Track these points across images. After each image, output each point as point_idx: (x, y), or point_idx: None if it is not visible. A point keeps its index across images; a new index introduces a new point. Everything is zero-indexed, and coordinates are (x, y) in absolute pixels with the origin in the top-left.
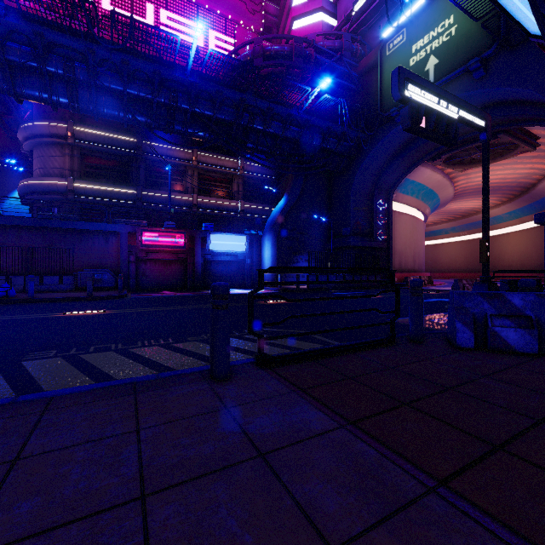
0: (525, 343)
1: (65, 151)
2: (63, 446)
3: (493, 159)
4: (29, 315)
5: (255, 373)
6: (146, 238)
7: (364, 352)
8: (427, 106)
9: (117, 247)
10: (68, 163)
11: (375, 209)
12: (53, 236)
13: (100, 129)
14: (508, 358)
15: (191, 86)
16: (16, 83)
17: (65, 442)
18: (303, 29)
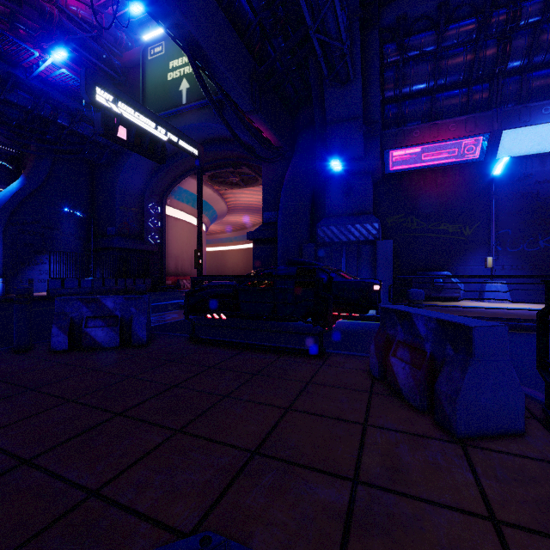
0: (110, 339)
1: None
2: None
3: (246, 185)
4: None
5: None
6: None
7: None
8: (124, 119)
9: None
10: None
11: (146, 211)
12: None
13: None
14: (81, 354)
15: None
16: None
17: None
18: None
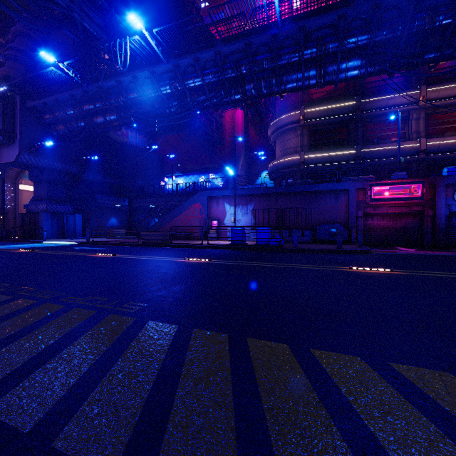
0: None
1: (297, 132)
2: None
3: None
4: (318, 266)
5: None
6: (375, 193)
7: None
8: None
9: (345, 203)
10: (299, 141)
11: None
12: (296, 198)
13: (324, 105)
14: None
15: None
16: (282, 82)
17: None
18: None
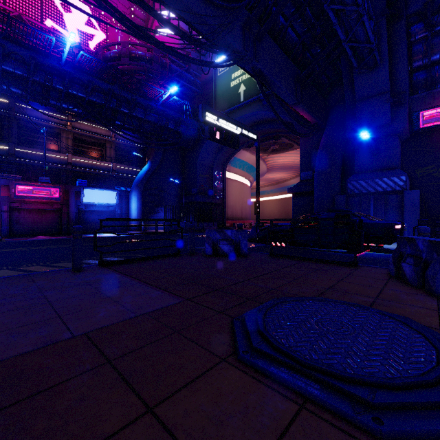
0: (230, 251)
1: None
2: (1, 288)
3: (283, 150)
4: None
5: (97, 268)
6: (21, 191)
7: (158, 259)
8: (219, 127)
9: None
10: None
11: (214, 176)
12: None
13: None
14: (220, 257)
15: (65, 72)
16: None
17: (1, 288)
18: (164, 37)
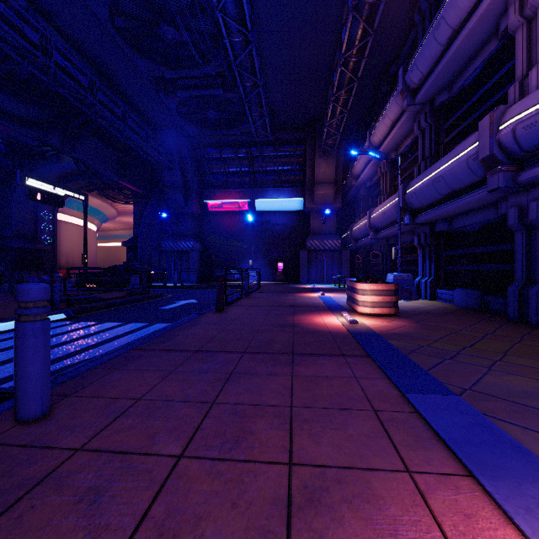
0: None
1: None
2: None
3: (131, 199)
4: None
5: None
6: None
7: None
8: (40, 191)
9: None
10: None
11: (39, 218)
12: None
13: None
14: None
15: None
16: None
17: None
18: None
